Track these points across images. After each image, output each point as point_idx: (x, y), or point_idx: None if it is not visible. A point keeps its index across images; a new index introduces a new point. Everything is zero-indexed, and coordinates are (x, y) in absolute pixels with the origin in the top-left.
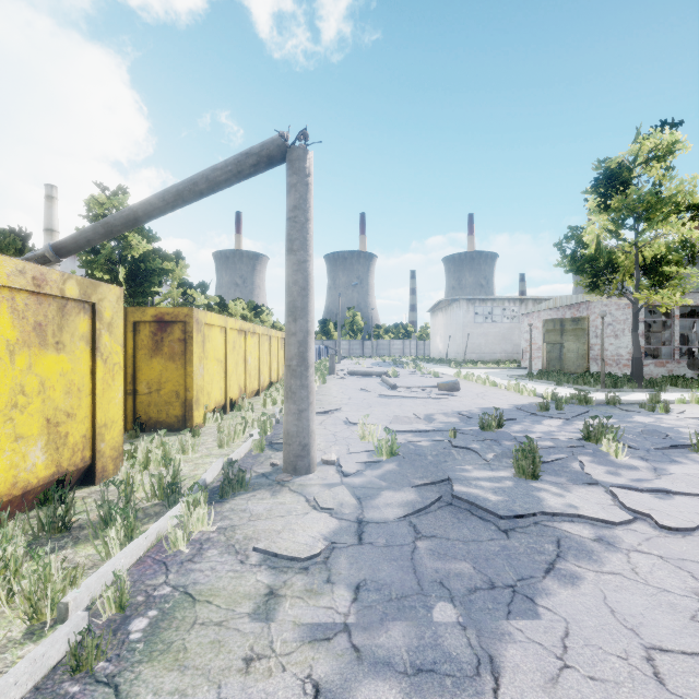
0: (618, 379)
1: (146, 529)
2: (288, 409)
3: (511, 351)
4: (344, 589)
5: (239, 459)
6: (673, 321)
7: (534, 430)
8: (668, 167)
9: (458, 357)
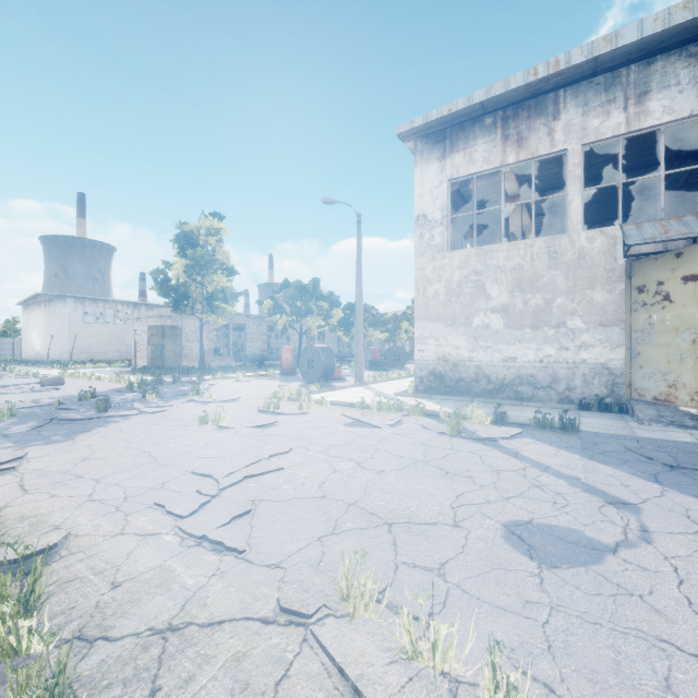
0: (194, 370)
1: None
2: None
3: (125, 351)
4: (9, 443)
5: None
6: (230, 332)
7: (117, 398)
8: (220, 240)
9: (63, 358)
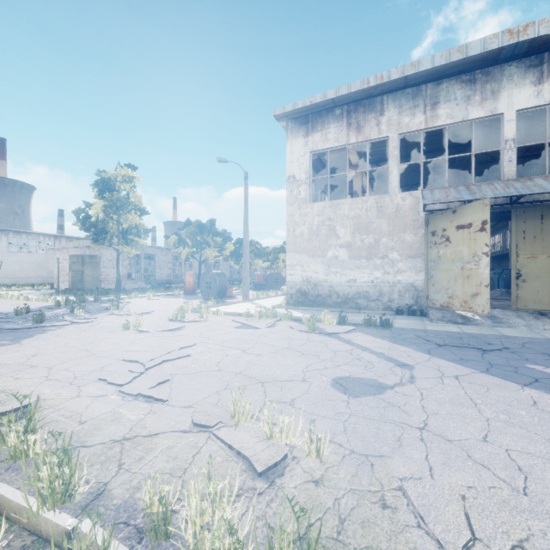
0: (111, 291)
1: None
2: None
3: (47, 276)
4: None
5: None
6: (141, 261)
7: (48, 313)
8: (134, 186)
9: None
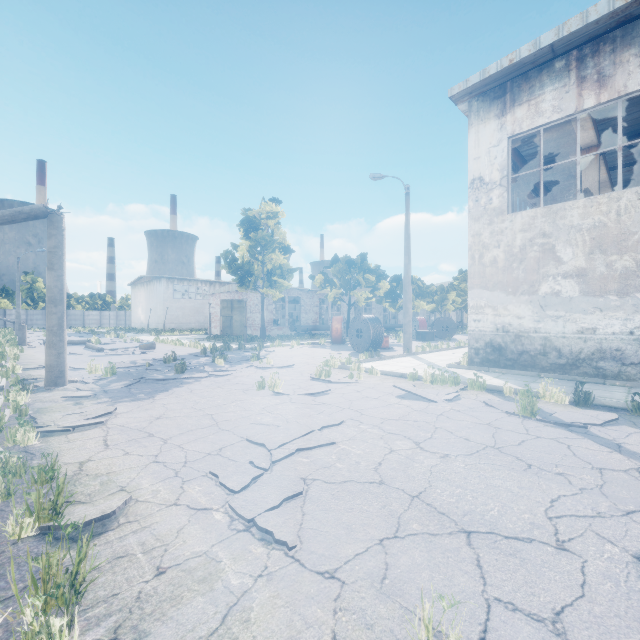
0: (256, 338)
1: (1, 398)
2: (51, 353)
3: (204, 321)
4: (106, 398)
5: (4, 388)
6: (286, 305)
7: (193, 361)
8: (278, 222)
9: (159, 327)
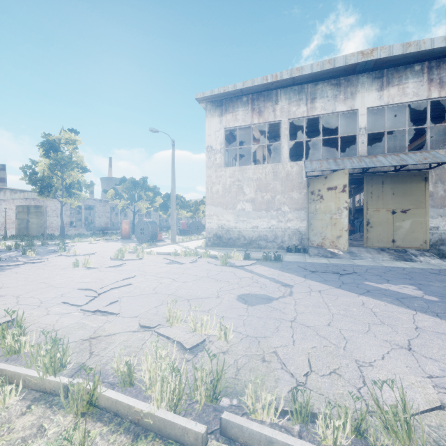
0: (56, 236)
1: None
2: None
3: None
4: None
5: None
6: (82, 211)
7: (1, 255)
8: (76, 147)
9: None
